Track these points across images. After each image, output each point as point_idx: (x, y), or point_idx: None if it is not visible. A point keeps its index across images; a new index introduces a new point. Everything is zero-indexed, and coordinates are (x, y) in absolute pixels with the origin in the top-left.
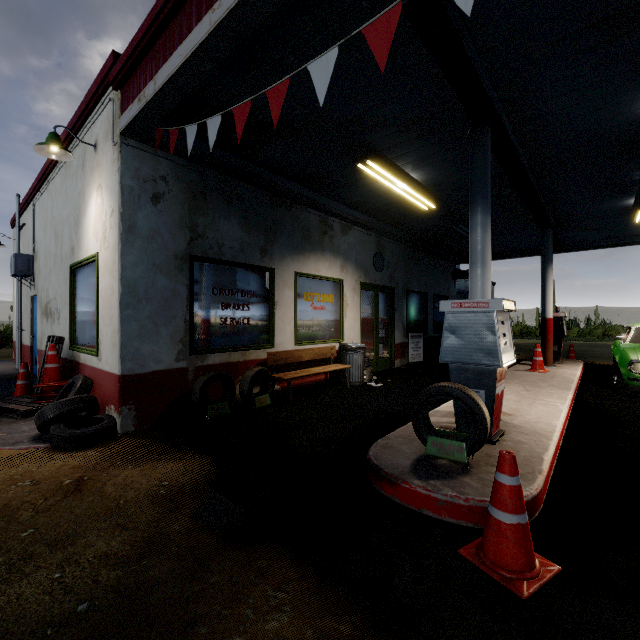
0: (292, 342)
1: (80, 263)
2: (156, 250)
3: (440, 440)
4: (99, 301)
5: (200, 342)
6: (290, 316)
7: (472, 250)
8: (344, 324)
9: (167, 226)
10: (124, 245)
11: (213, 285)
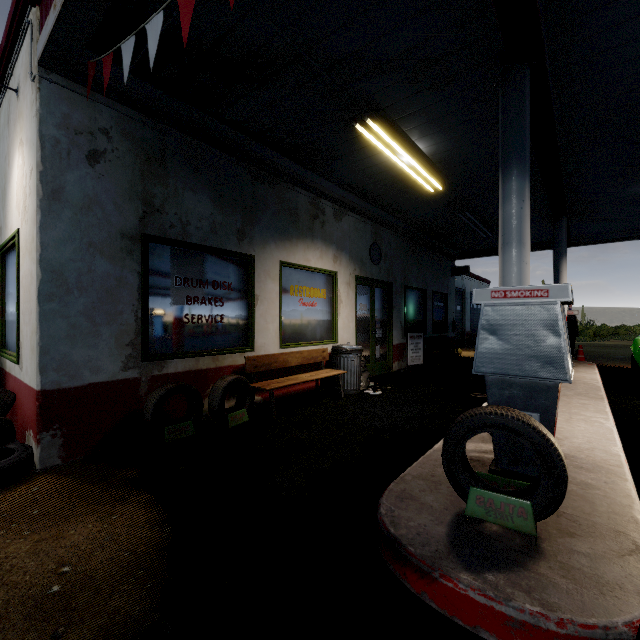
0: (276, 344)
1: (6, 245)
2: (94, 225)
3: (489, 495)
4: (20, 292)
5: (157, 345)
6: (274, 313)
7: (505, 226)
8: (337, 323)
9: (110, 194)
10: (45, 215)
11: (175, 273)
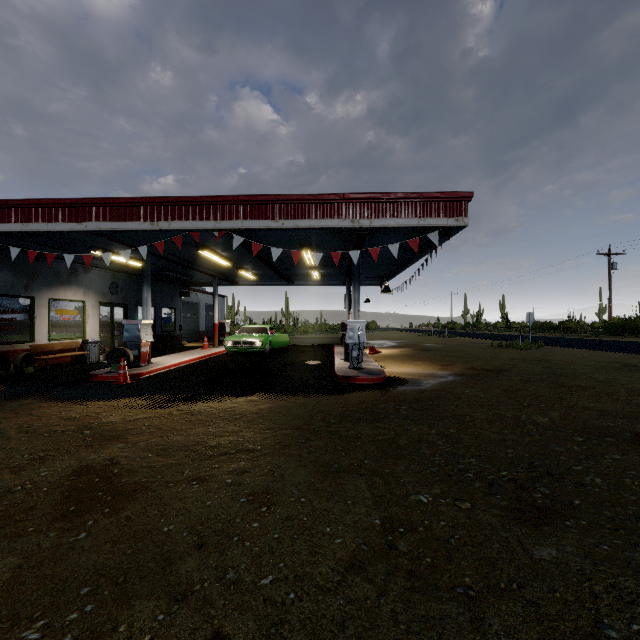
0: (47, 339)
1: None
2: None
3: (116, 364)
4: None
5: None
6: (46, 324)
7: (143, 299)
8: (86, 328)
9: None
10: None
11: None
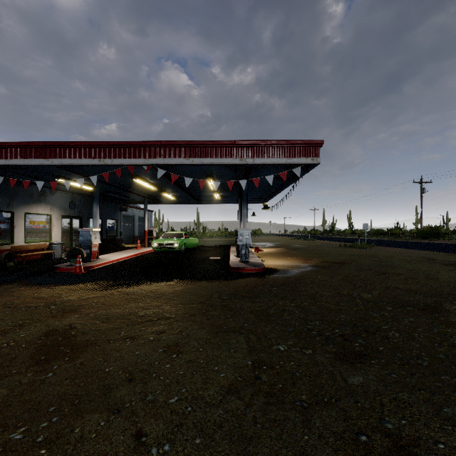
0: (23, 242)
1: None
2: None
3: (74, 260)
4: None
5: None
6: (22, 231)
7: (93, 213)
8: (52, 234)
9: None
10: None
11: None
